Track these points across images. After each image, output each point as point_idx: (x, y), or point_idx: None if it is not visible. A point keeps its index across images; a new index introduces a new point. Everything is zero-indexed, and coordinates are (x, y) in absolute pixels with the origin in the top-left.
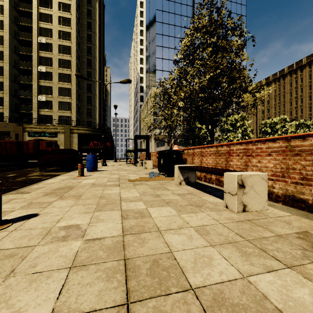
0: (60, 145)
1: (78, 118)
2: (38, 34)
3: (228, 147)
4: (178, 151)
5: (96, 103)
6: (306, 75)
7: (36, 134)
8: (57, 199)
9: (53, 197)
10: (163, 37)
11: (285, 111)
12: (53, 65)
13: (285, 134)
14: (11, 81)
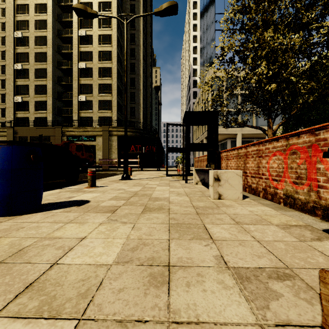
0: (98, 150)
1: (120, 118)
2: (78, 27)
3: None
4: None
5: (140, 100)
6: None
7: (75, 138)
8: None
9: None
10: (225, 1)
11: None
12: (93, 59)
13: None
14: (54, 83)
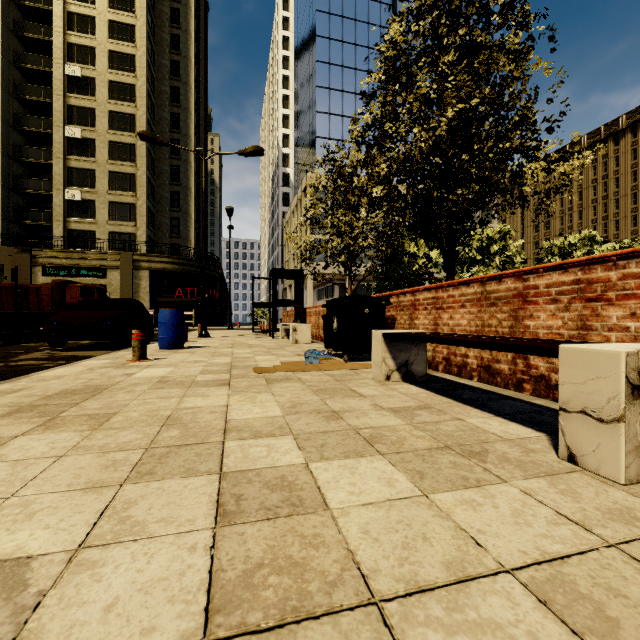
0: (112, 294)
1: (151, 237)
2: (65, 58)
3: (520, 282)
4: (375, 299)
5: (190, 207)
6: (627, 151)
7: (61, 270)
8: (34, 428)
9: (26, 420)
10: (330, 69)
11: (582, 226)
12: (97, 124)
13: None
14: (5, 157)
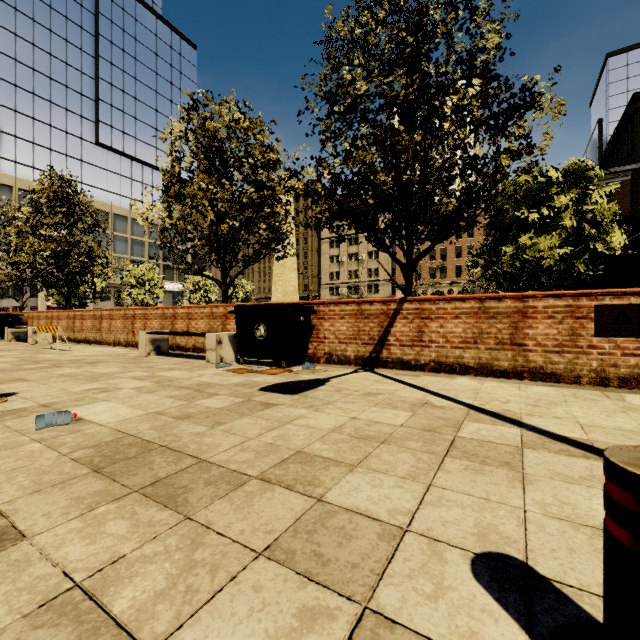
0: None
1: None
2: None
3: (52, 314)
4: (16, 315)
5: None
6: None
7: None
8: None
9: None
10: (17, 66)
11: None
12: None
13: (208, 294)
14: None
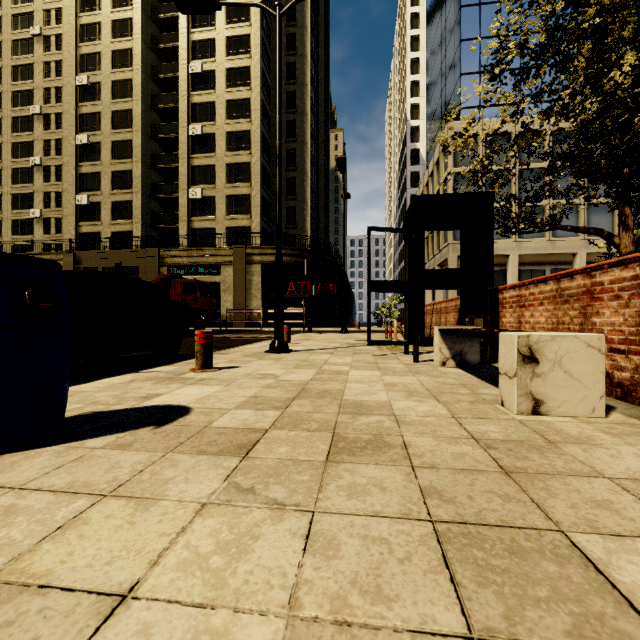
0: (226, 292)
1: (267, 229)
2: (189, 57)
3: None
4: None
5: (306, 193)
6: None
7: (182, 269)
8: None
9: None
10: None
11: None
12: (216, 117)
13: None
14: (145, 167)
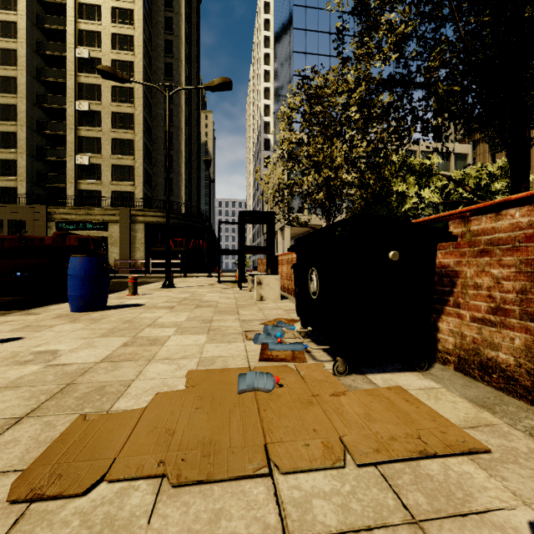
0: (112, 245)
1: (148, 195)
2: (76, 43)
3: None
4: (412, 225)
5: (181, 168)
6: None
7: (71, 225)
8: None
9: None
10: (306, 35)
11: None
12: (102, 98)
13: None
14: (30, 131)
